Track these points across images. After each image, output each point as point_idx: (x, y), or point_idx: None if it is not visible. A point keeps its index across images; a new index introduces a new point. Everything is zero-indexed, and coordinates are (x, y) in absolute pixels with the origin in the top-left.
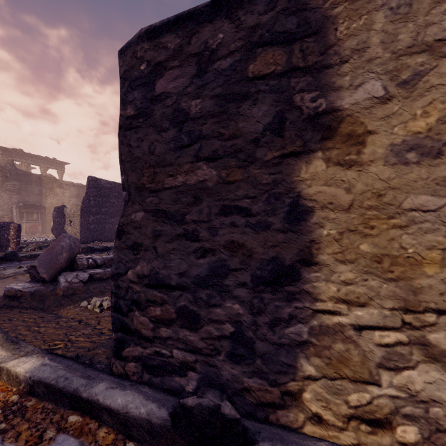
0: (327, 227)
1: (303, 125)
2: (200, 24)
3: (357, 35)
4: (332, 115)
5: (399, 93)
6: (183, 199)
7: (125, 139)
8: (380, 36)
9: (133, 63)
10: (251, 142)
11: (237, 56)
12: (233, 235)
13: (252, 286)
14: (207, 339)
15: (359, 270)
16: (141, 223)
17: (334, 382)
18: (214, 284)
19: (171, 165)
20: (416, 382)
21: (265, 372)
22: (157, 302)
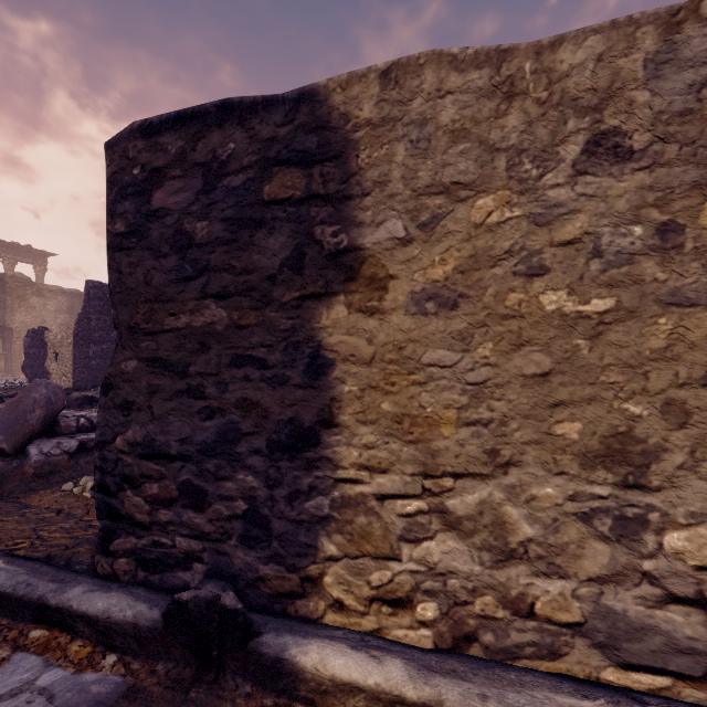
0: (349, 383)
1: (325, 262)
2: (207, 128)
3: (378, 166)
4: (354, 254)
5: (419, 235)
6: (187, 345)
7: (113, 262)
8: (401, 170)
9: (123, 165)
10: (267, 279)
11: (250, 173)
12: (247, 392)
13: (268, 453)
14: (216, 520)
15: (380, 431)
16: (134, 375)
17: (356, 562)
18: (224, 452)
19: (173, 301)
20: (434, 554)
21: (283, 556)
22: (154, 477)
